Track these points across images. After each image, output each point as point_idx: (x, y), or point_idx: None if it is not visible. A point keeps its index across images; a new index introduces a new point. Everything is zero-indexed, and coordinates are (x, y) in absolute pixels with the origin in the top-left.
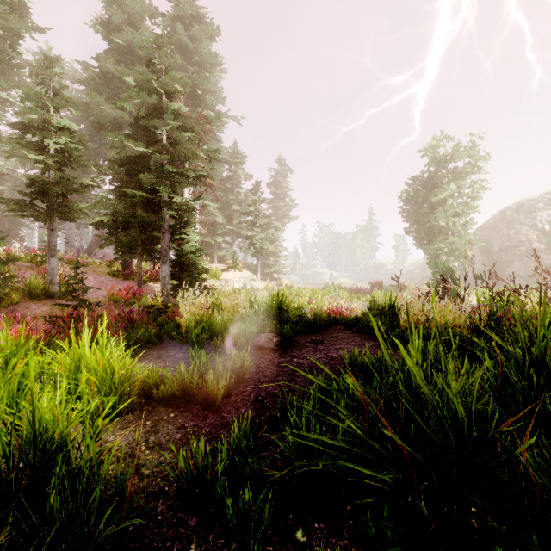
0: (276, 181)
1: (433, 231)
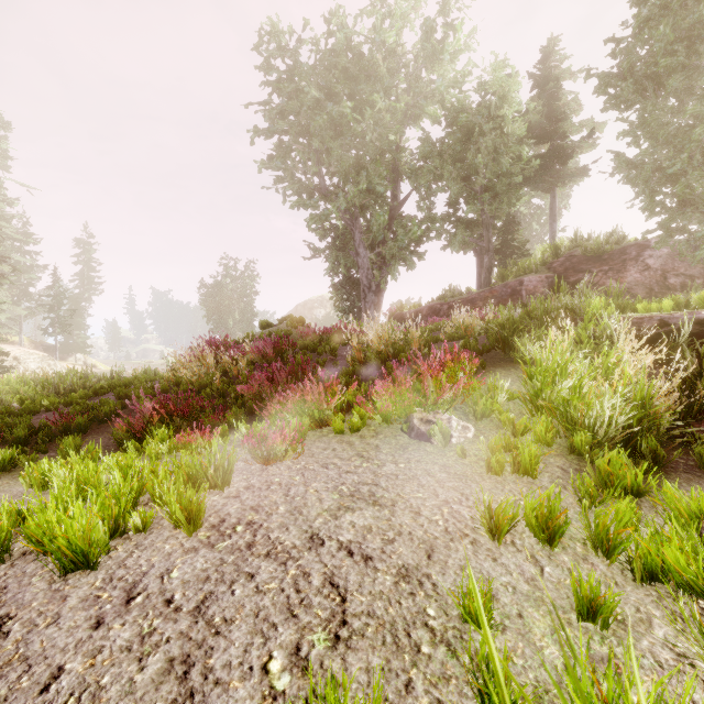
0: (82, 251)
1: (227, 322)
